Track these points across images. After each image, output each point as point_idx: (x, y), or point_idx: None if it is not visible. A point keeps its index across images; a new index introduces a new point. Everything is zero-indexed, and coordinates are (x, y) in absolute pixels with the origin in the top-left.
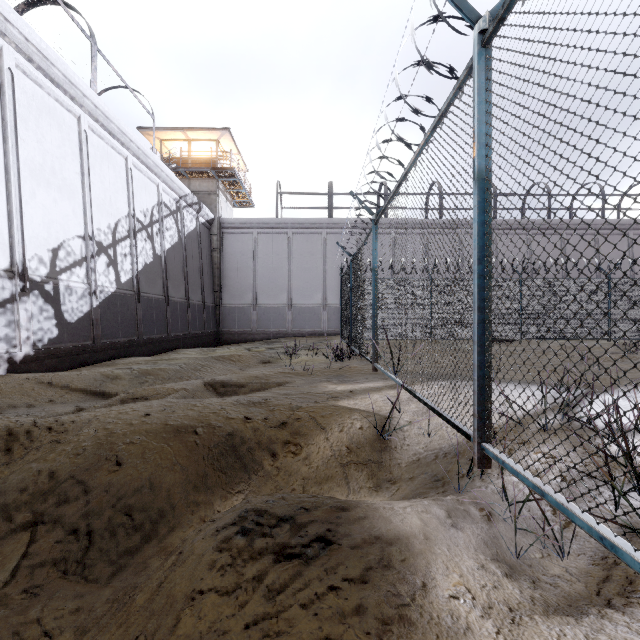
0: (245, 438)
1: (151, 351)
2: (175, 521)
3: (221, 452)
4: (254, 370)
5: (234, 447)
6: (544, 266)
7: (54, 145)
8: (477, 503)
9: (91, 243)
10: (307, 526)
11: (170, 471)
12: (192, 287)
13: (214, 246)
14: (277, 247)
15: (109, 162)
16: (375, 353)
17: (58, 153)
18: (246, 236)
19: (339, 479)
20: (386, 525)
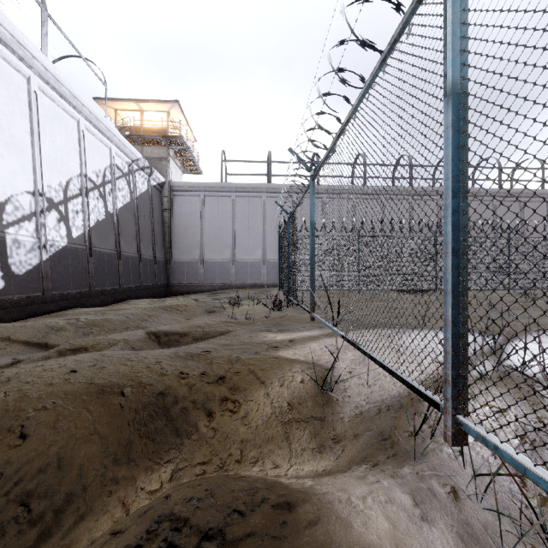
0: (178, 397)
1: (103, 302)
2: (86, 507)
3: (150, 415)
4: (199, 319)
5: (165, 408)
6: None
7: (1, 102)
8: (437, 475)
9: (41, 199)
10: (241, 546)
11: (86, 443)
12: (144, 243)
13: (165, 207)
14: (222, 208)
15: (60, 123)
16: (313, 303)
17: (6, 110)
18: (194, 198)
19: (280, 440)
20: (347, 537)
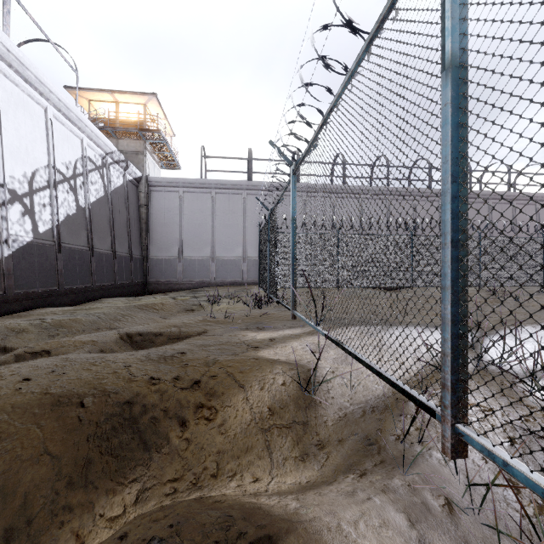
0: (148, 406)
1: (73, 301)
2: None
3: (114, 428)
4: (176, 318)
5: (132, 419)
6: (430, 225)
7: None
8: (430, 485)
9: (2, 190)
10: None
11: (33, 465)
12: (119, 240)
13: (142, 202)
14: (201, 205)
15: (25, 110)
16: (294, 301)
17: None
18: (172, 194)
19: (260, 450)
20: None
